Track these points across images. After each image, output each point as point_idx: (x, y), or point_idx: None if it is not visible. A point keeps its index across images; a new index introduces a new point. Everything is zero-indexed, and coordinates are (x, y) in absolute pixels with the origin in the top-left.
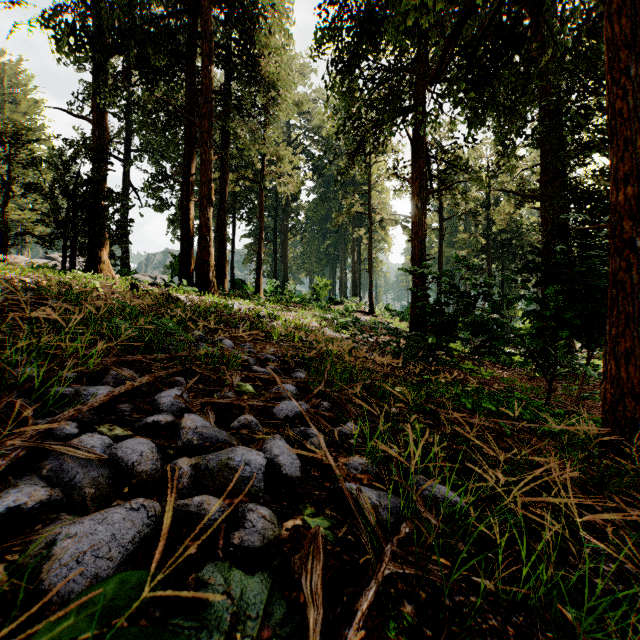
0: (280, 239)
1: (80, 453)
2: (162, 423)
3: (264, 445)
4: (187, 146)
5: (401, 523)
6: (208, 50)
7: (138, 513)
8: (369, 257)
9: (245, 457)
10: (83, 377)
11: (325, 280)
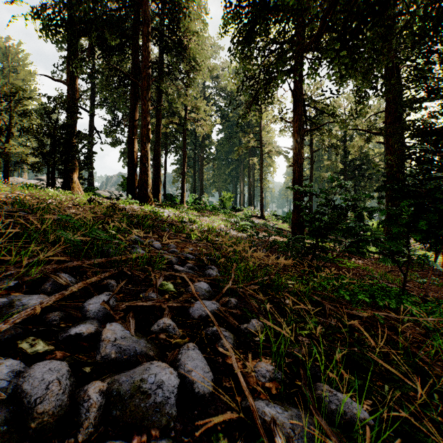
0: (198, 165)
1: None
2: (84, 334)
3: (179, 355)
4: (132, 100)
5: None
6: (147, 32)
7: None
8: (260, 178)
9: (158, 378)
10: (24, 284)
11: (229, 194)
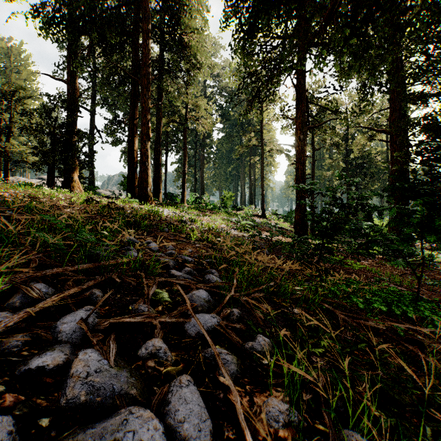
0: (199, 164)
1: None
2: (49, 367)
3: (168, 394)
4: (132, 98)
5: None
6: (147, 29)
7: None
8: (261, 177)
9: (137, 437)
10: None
11: (230, 193)
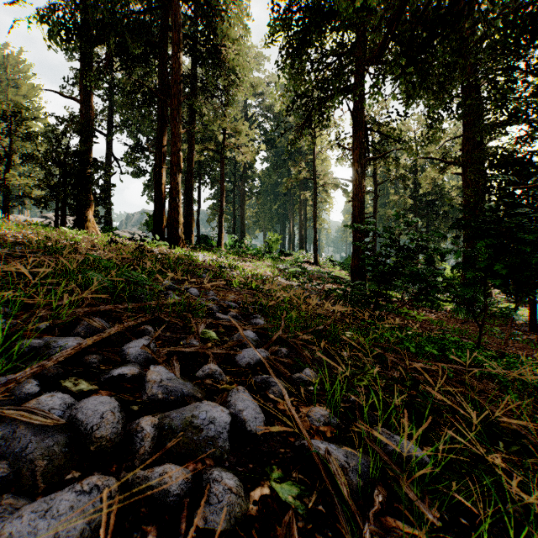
0: (238, 201)
1: (35, 418)
2: (128, 376)
3: (228, 397)
4: (160, 122)
5: (373, 490)
6: (177, 39)
7: (90, 497)
8: (314, 216)
9: (209, 414)
10: (55, 328)
11: (276, 235)
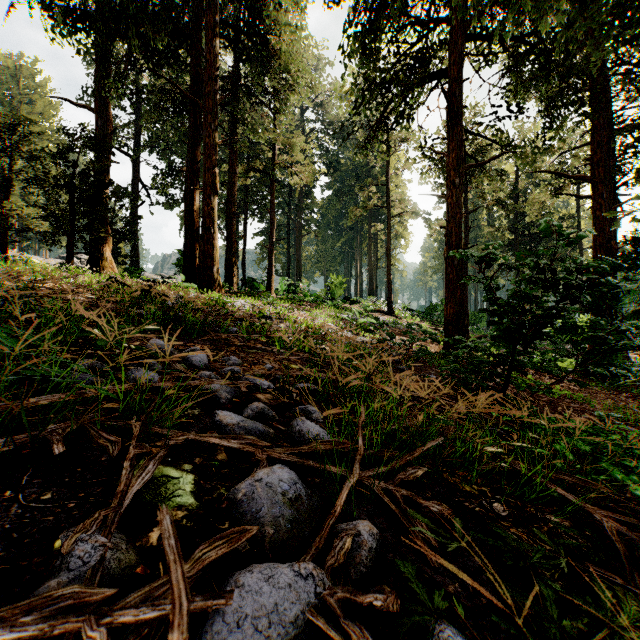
0: (294, 237)
1: None
2: None
3: None
4: (191, 132)
5: None
6: (212, 22)
7: None
8: (387, 253)
9: None
10: None
11: (340, 278)
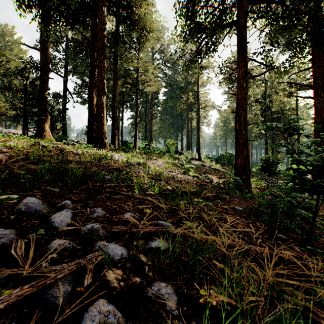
0: (148, 119)
1: None
2: None
3: None
4: (92, 61)
5: None
6: None
7: None
8: (198, 128)
9: None
10: None
11: (173, 141)
